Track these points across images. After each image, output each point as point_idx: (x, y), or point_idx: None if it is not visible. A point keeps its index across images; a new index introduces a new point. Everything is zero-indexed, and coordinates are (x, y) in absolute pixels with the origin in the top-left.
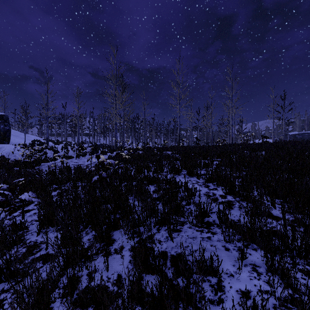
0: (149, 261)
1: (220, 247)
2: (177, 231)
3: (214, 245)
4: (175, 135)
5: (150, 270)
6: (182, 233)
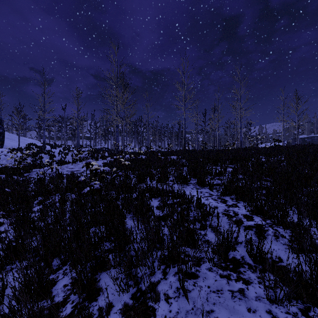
0: None
1: (263, 314)
2: (191, 277)
3: (253, 309)
4: (179, 138)
5: None
6: (200, 282)
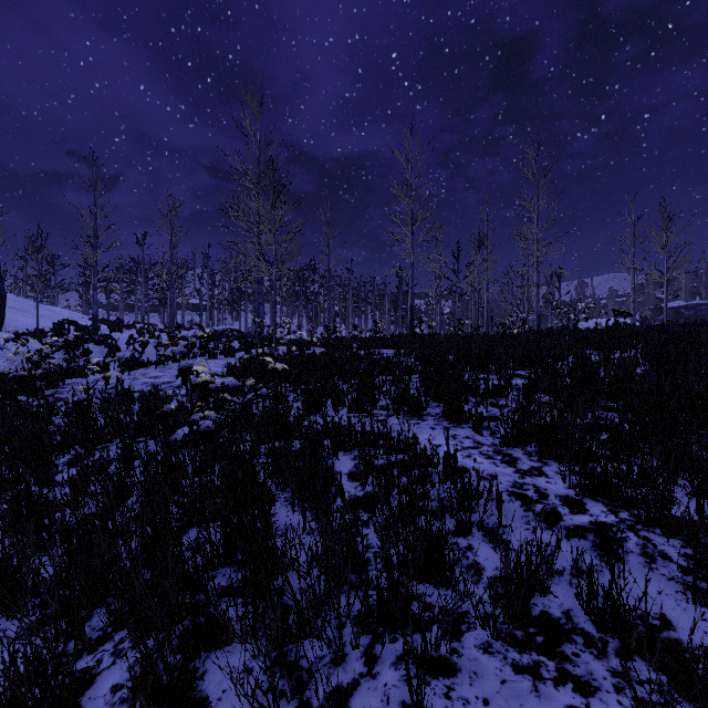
0: None
1: None
2: (440, 672)
3: None
4: (400, 309)
5: None
6: (462, 685)
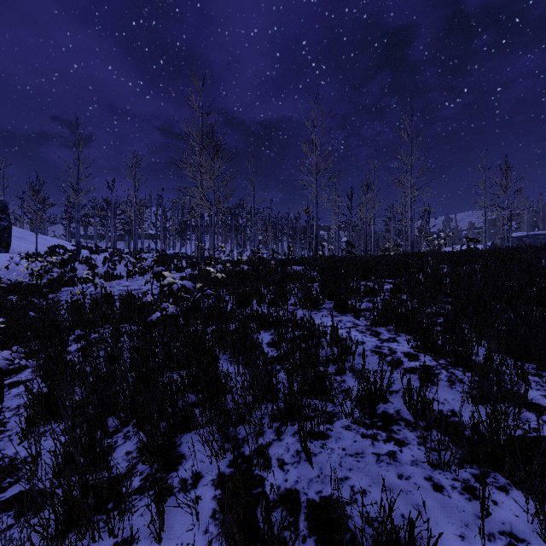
0: (258, 523)
1: (420, 481)
2: (319, 438)
3: (406, 475)
4: (308, 237)
5: (260, 544)
6: (331, 443)
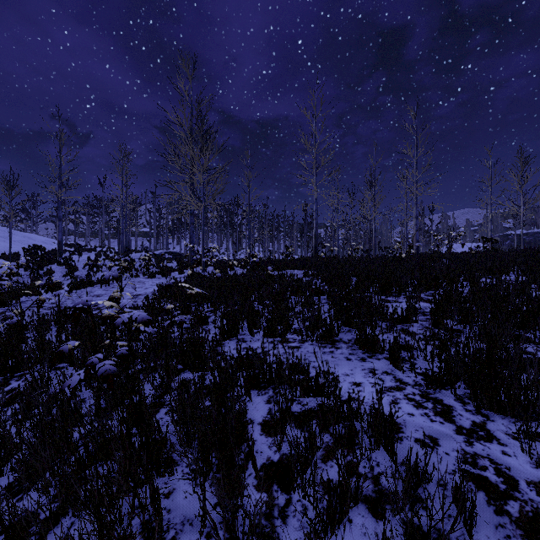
0: None
1: None
2: None
3: None
4: (306, 236)
5: None
6: None
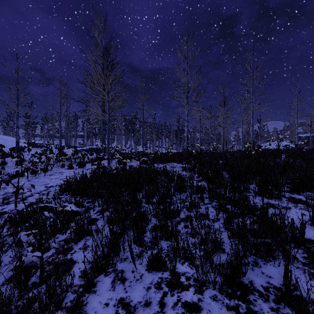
0: None
1: None
2: None
3: None
4: (179, 137)
5: None
6: None
